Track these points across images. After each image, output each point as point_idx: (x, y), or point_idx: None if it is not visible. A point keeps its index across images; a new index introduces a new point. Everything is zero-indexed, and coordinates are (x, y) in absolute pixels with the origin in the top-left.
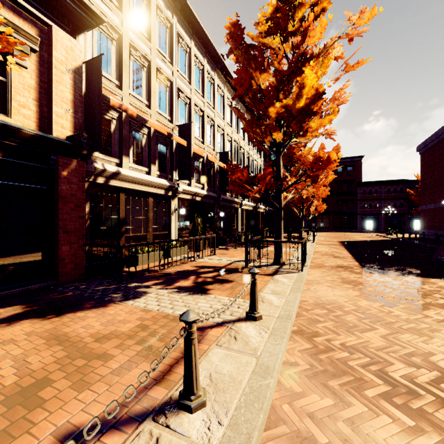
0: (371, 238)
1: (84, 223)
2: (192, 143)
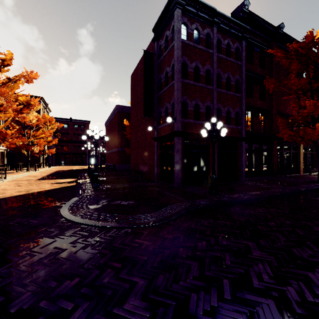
0: (82, 168)
1: None
2: None
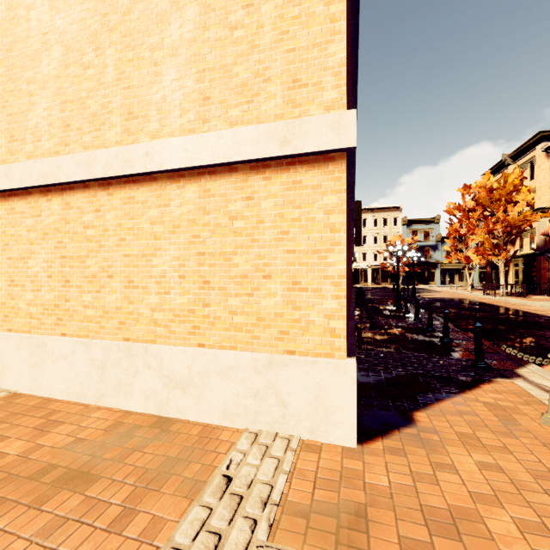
0: None
1: (541, 276)
2: None
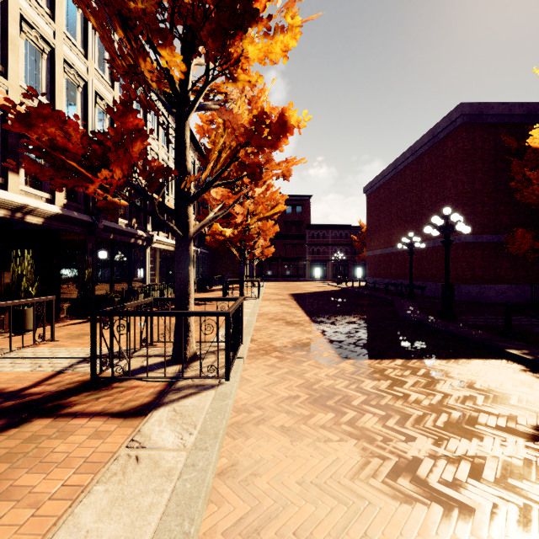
0: (323, 288)
1: None
2: (12, 98)
